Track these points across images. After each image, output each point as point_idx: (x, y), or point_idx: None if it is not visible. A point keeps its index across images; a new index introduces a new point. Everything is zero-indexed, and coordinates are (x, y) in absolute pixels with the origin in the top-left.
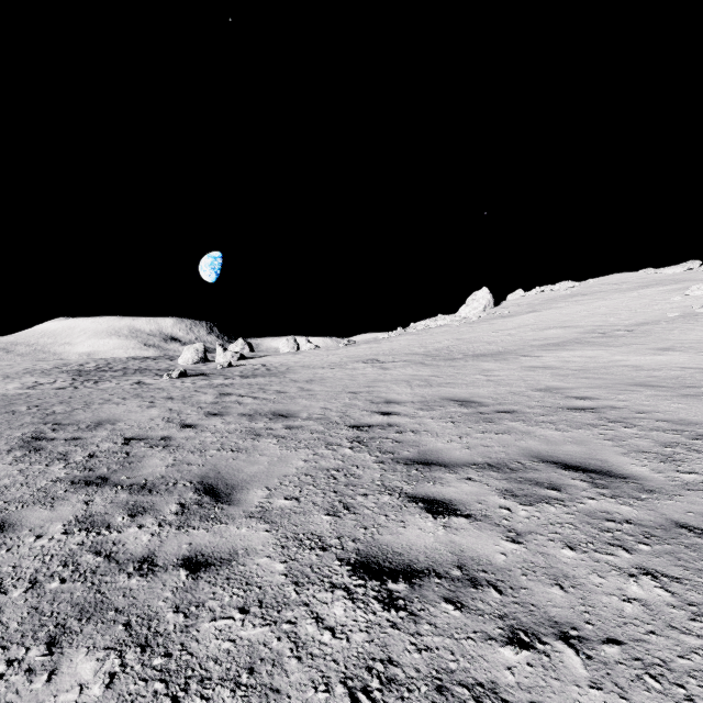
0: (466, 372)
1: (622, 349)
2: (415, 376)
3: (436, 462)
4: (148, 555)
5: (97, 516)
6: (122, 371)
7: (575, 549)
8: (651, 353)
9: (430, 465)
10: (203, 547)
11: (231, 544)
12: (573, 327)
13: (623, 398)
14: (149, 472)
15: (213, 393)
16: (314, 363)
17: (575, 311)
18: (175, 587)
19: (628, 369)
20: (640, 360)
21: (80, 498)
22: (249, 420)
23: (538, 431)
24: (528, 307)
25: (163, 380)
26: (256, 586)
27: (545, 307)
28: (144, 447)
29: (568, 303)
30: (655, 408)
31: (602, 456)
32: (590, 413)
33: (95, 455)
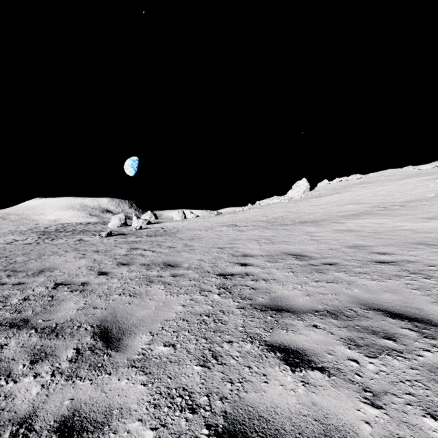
0: (296, 234)
1: (400, 218)
2: (262, 236)
3: (285, 309)
4: (30, 414)
5: (3, 362)
6: (71, 232)
7: (437, 418)
8: (421, 221)
9: (280, 311)
10: (83, 404)
11: (108, 401)
12: (364, 204)
13: (413, 253)
14: (62, 315)
15: (126, 248)
16: (195, 226)
17: (363, 193)
18: None
19: (408, 232)
20: (415, 226)
21: None
22: (147, 269)
23: (359, 280)
24: (332, 190)
25: (96, 238)
26: None
27: (343, 190)
28: (66, 291)
29: (358, 188)
30: None
31: (417, 304)
32: (393, 266)
33: (28, 298)
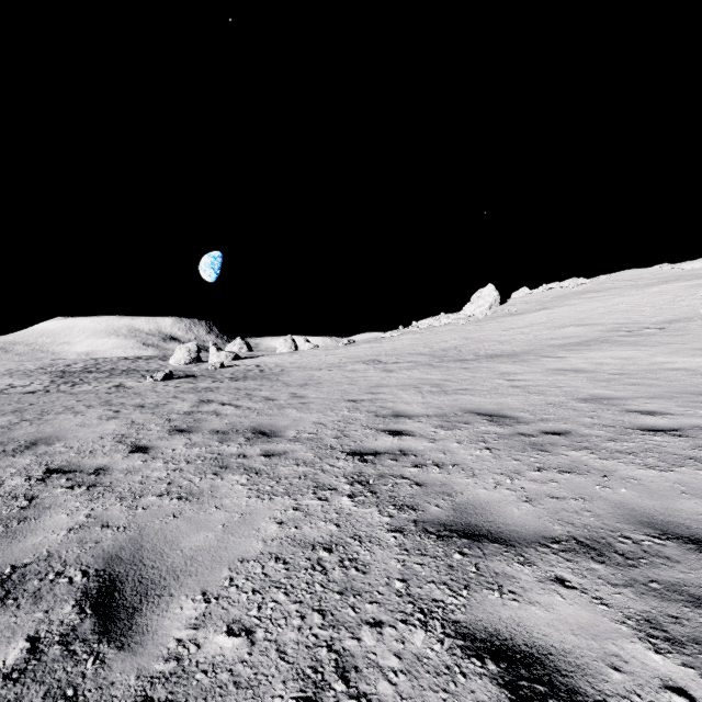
0: (483, 376)
1: (660, 349)
2: (424, 380)
3: (488, 534)
4: None
5: None
6: (108, 372)
7: None
8: (699, 353)
9: (479, 539)
10: None
11: None
12: (594, 325)
13: None
14: (34, 544)
15: (192, 400)
16: (311, 363)
17: (591, 308)
18: None
19: (682, 373)
20: (691, 362)
21: None
22: (221, 440)
23: (621, 468)
24: (538, 304)
25: (145, 383)
26: None
27: (556, 304)
28: (61, 487)
29: (581, 300)
30: None
31: None
32: (678, 438)
33: None
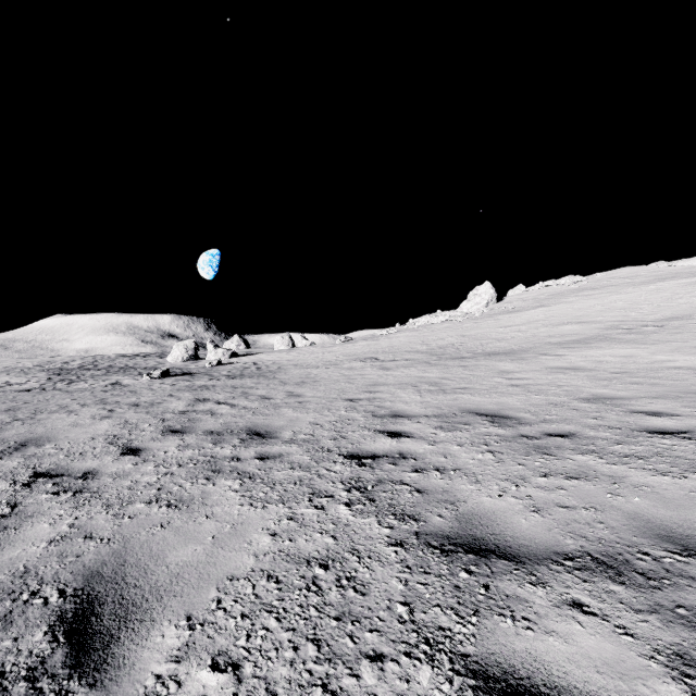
0: (481, 374)
1: (660, 347)
2: (422, 378)
3: (496, 549)
4: None
5: None
6: (105, 370)
7: None
8: None
9: (486, 555)
10: None
11: None
12: (591, 323)
13: None
14: (11, 558)
15: (188, 399)
16: (308, 361)
17: (588, 305)
18: None
19: (684, 372)
20: (693, 361)
21: None
22: (215, 441)
23: (632, 474)
24: (535, 301)
25: (142, 381)
26: None
27: (553, 301)
28: (46, 493)
29: (578, 298)
30: None
31: None
32: (688, 441)
33: None
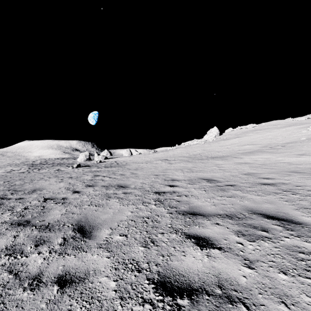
0: (208, 165)
1: (281, 155)
2: (185, 167)
3: (199, 213)
4: (39, 273)
5: (17, 246)
6: (51, 164)
7: (286, 274)
8: (295, 156)
9: (195, 215)
10: (71, 268)
11: (86, 266)
12: (257, 144)
13: (287, 178)
14: (52, 218)
15: (91, 175)
16: (138, 160)
17: (257, 137)
18: (48, 299)
19: (286, 164)
20: (291, 160)
21: (12, 233)
22: (106, 189)
23: (248, 196)
24: (235, 135)
25: (69, 168)
26: (97, 299)
27: (243, 135)
28: (52, 203)
29: (253, 134)
30: (304, 183)
31: (285, 210)
32: (272, 186)
33: (27, 207)
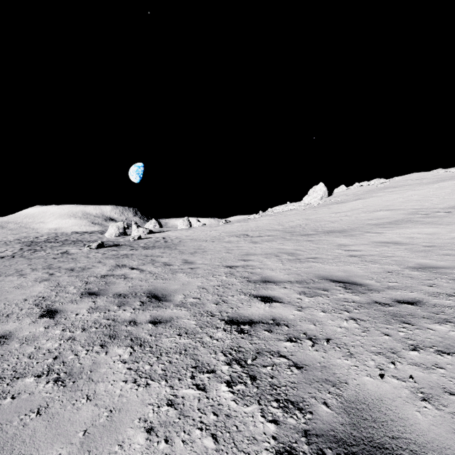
0: (325, 247)
1: (454, 227)
2: (281, 249)
3: None
4: None
5: None
6: (62, 242)
7: None
8: None
9: None
10: None
11: None
12: (397, 210)
13: None
14: None
15: (110, 265)
16: (200, 236)
17: (392, 198)
18: None
19: None
20: None
21: None
22: (120, 304)
23: None
24: (354, 196)
25: (84, 250)
26: None
27: (367, 195)
28: None
29: (385, 193)
30: None
31: None
32: None
33: None
